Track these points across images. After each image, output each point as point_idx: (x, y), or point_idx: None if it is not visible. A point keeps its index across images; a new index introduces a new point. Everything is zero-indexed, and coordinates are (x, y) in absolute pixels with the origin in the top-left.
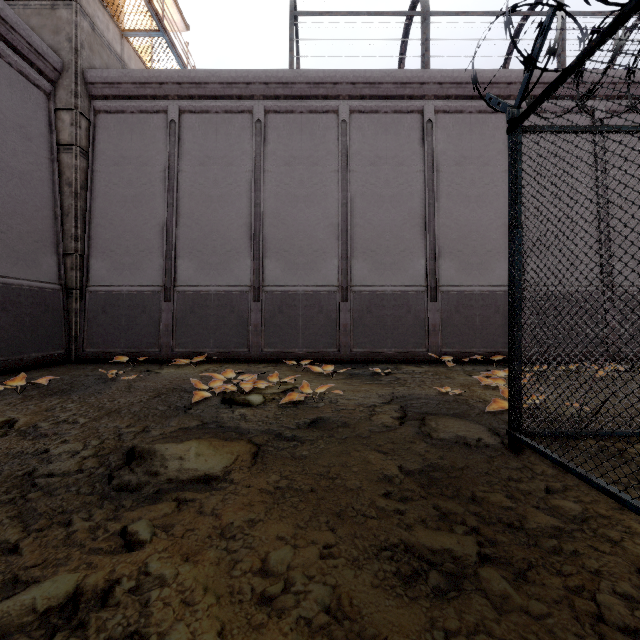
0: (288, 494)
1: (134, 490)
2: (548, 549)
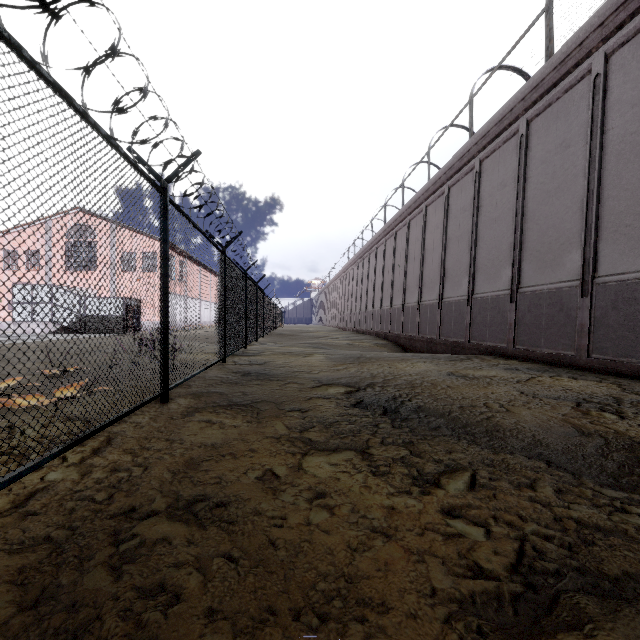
0: (338, 604)
1: (597, 599)
2: (70, 531)
